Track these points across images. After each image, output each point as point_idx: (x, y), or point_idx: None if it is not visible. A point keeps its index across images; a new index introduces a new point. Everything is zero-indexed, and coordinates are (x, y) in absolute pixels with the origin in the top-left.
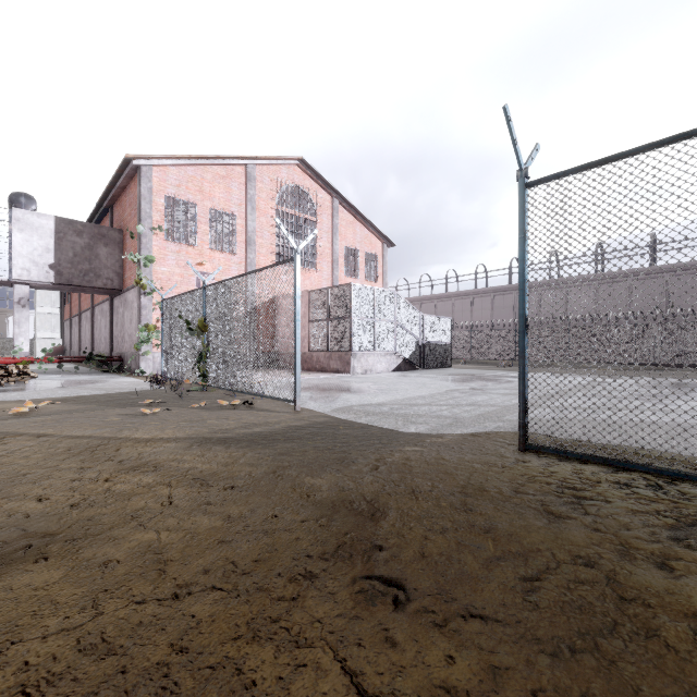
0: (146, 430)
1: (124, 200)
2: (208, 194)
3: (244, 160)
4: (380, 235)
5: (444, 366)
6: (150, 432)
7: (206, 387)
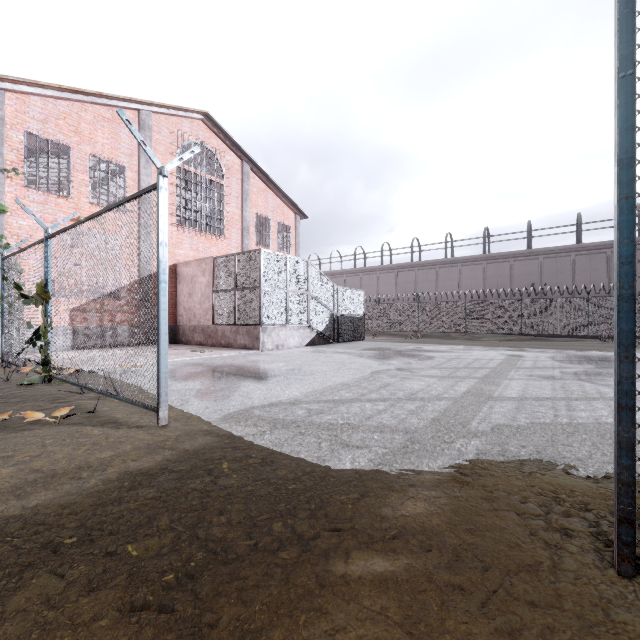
0: None
1: None
2: (87, 137)
3: (136, 104)
4: (293, 206)
5: (357, 339)
6: None
7: (50, 377)
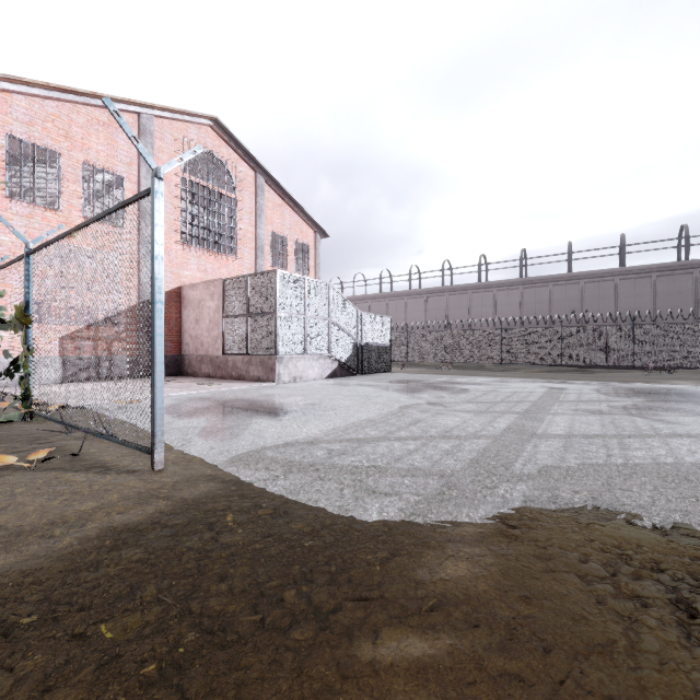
0: None
1: None
2: (80, 143)
3: (135, 107)
4: (312, 223)
5: (384, 370)
6: None
7: (31, 414)
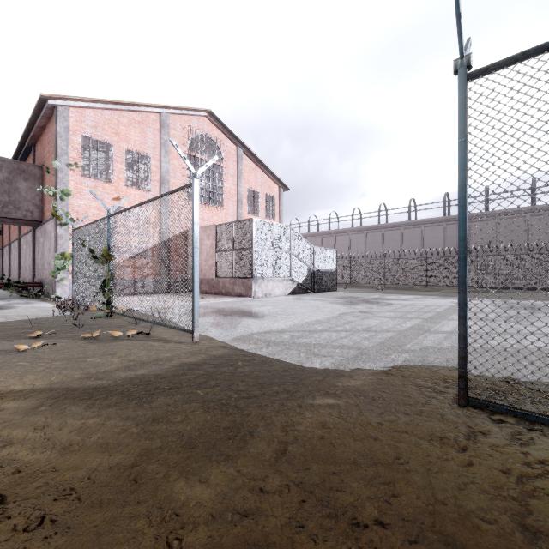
0: (2, 377)
1: (44, 139)
2: (124, 136)
3: (158, 108)
4: (277, 181)
5: (331, 290)
6: (4, 381)
7: (111, 313)
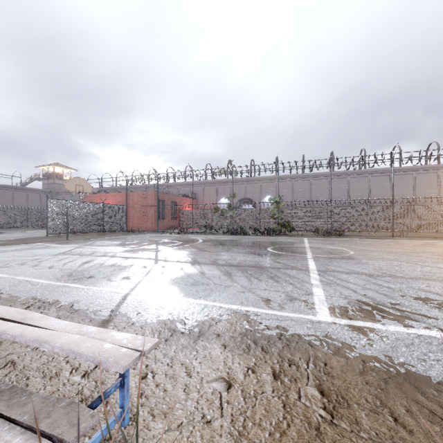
0: None
1: None
2: None
3: None
4: None
5: None
6: None
7: None
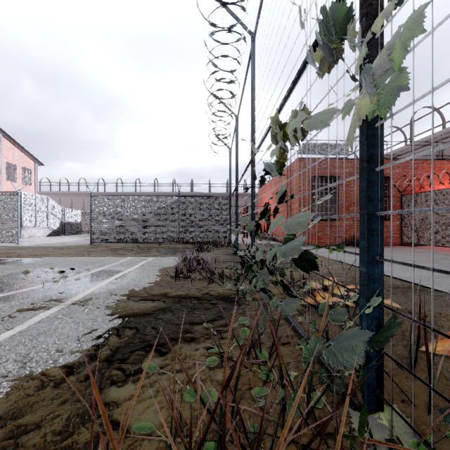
0: None
1: None
2: None
3: None
4: (33, 158)
5: (77, 233)
6: None
7: None
